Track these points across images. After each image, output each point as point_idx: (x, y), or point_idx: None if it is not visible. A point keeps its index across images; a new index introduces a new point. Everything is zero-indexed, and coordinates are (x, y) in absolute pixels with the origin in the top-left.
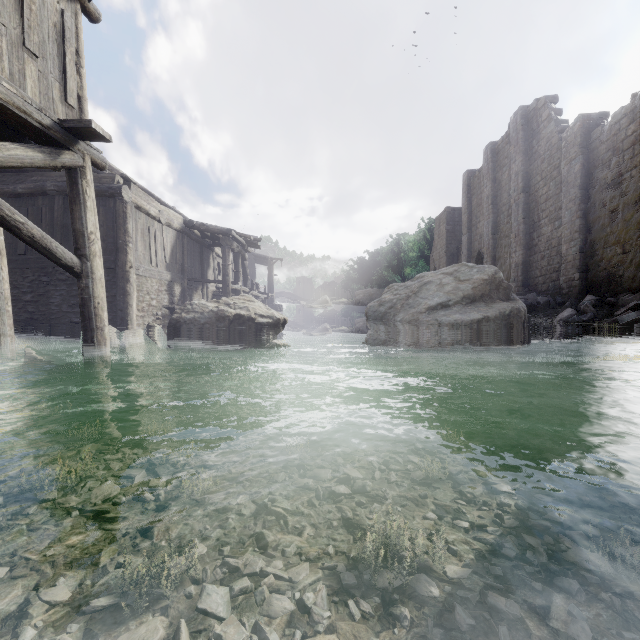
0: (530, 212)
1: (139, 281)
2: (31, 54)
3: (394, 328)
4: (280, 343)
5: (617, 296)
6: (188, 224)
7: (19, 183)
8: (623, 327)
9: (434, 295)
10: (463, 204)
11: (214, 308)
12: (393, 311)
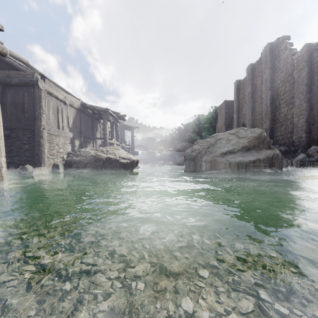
0: (274, 100)
1: (51, 137)
2: None
3: (201, 165)
4: (135, 174)
5: None
6: (84, 106)
7: None
8: None
9: (224, 146)
10: (234, 98)
11: (93, 153)
12: (200, 155)
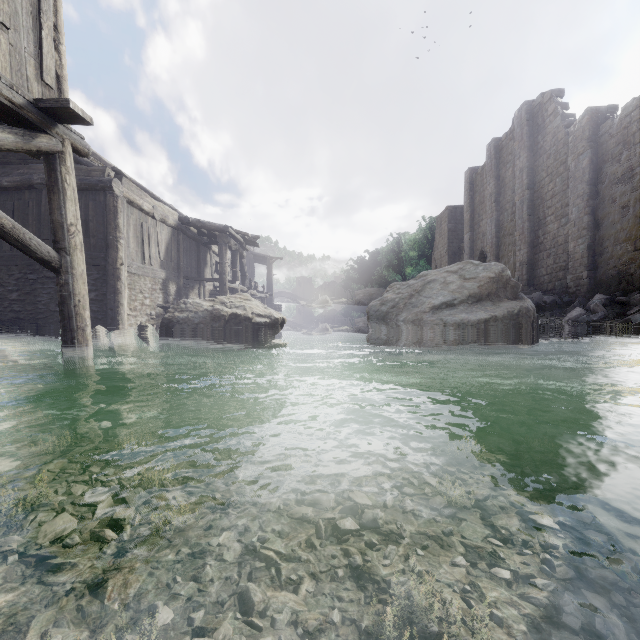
0: (535, 209)
1: (131, 279)
2: (0, 25)
3: (397, 328)
4: (279, 344)
5: (628, 295)
6: (184, 221)
7: (5, 176)
8: (637, 327)
9: (438, 294)
10: (465, 202)
11: (209, 307)
12: (395, 310)
